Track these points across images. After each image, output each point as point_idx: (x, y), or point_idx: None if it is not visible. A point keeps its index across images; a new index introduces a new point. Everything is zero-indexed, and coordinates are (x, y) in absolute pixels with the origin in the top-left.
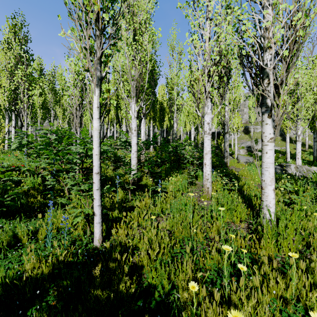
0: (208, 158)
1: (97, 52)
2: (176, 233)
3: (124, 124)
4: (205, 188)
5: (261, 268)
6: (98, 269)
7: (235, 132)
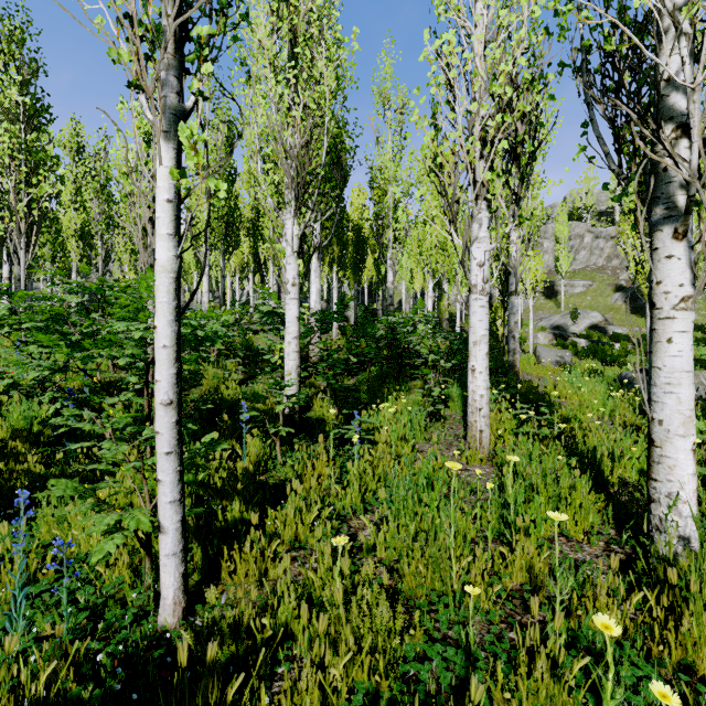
0: (482, 354)
1: (167, 31)
2: (406, 580)
3: (271, 274)
4: (474, 432)
5: None
6: None
7: (528, 294)
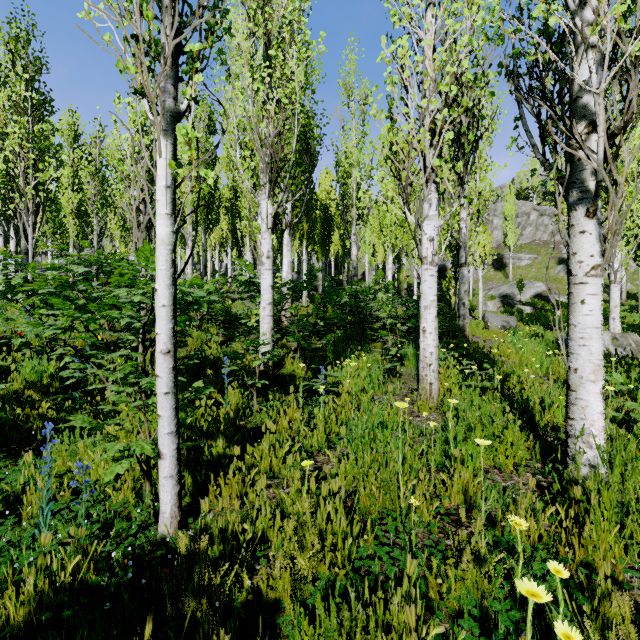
0: (431, 317)
1: (166, 48)
2: (362, 500)
3: (247, 248)
4: (425, 384)
5: (601, 613)
6: (144, 637)
7: (478, 266)
